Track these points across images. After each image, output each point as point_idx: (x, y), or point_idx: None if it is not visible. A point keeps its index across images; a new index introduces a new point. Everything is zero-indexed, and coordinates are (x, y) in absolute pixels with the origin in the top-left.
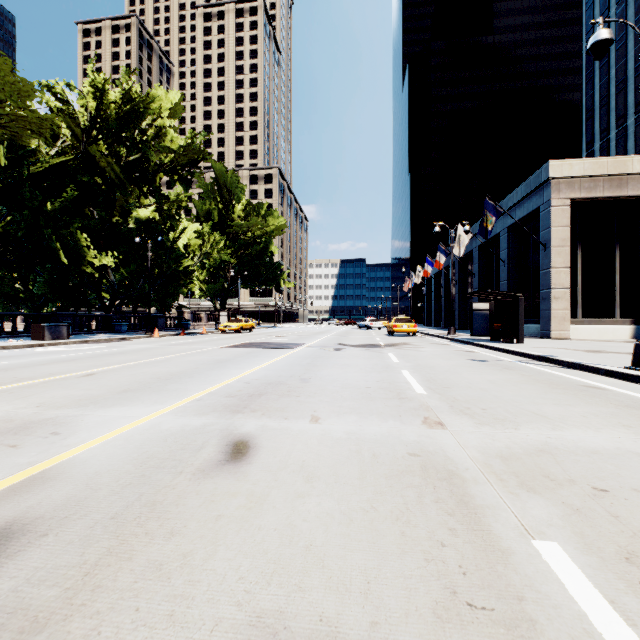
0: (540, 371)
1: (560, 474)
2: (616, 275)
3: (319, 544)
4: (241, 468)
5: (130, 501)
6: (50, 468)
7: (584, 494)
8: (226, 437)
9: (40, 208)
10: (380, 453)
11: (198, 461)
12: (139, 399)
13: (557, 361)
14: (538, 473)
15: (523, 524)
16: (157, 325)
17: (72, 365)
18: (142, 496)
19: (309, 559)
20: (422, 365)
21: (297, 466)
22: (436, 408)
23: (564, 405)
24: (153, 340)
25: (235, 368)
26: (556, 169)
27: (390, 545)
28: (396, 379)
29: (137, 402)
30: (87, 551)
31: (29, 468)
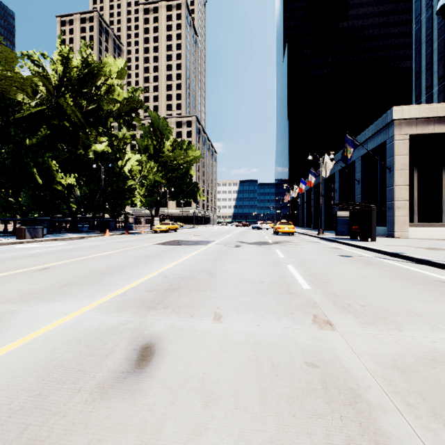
0: (397, 266)
1: None
2: (443, 191)
3: None
4: (141, 384)
5: (9, 439)
6: None
7: None
8: (135, 339)
9: (21, 143)
10: (278, 362)
11: (101, 372)
12: (73, 293)
13: (408, 257)
14: (444, 394)
15: None
16: (109, 227)
17: (36, 260)
18: (25, 430)
19: None
20: (303, 260)
21: (197, 381)
22: (322, 304)
23: (431, 302)
24: (104, 238)
25: (158, 263)
26: (399, 113)
27: None
28: (284, 274)
29: (71, 297)
30: None
31: None
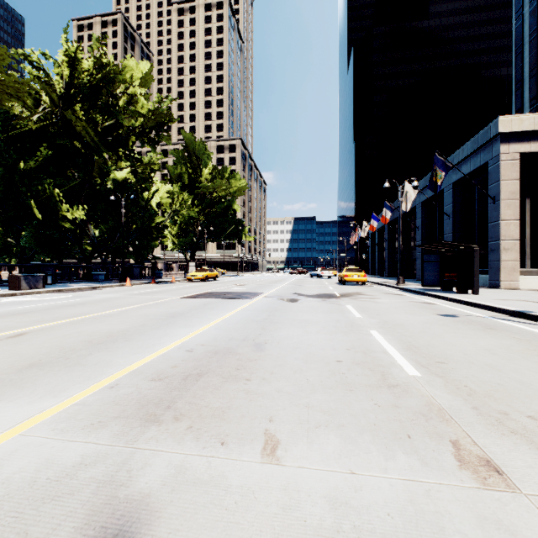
0: (532, 333)
1: None
2: None
3: None
4: None
5: None
6: None
7: None
8: (94, 518)
9: (14, 166)
10: None
11: None
12: (33, 384)
13: None
14: None
15: None
16: (133, 274)
17: (15, 320)
18: None
19: None
20: (389, 322)
21: None
22: (456, 413)
23: None
24: (123, 289)
25: (184, 326)
26: (506, 124)
27: None
28: (369, 345)
29: (25, 391)
30: None
31: None
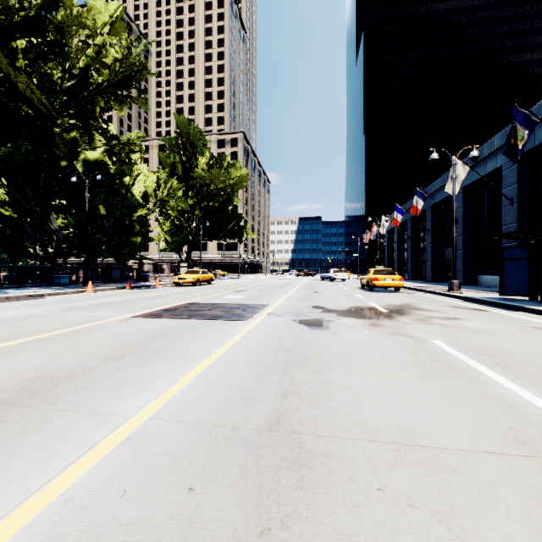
0: None
1: None
2: None
3: None
4: None
5: None
6: None
7: None
8: None
9: None
10: None
11: None
12: None
13: None
14: None
15: None
16: (111, 277)
17: None
18: None
19: None
20: None
21: None
22: None
23: None
24: (73, 297)
25: None
26: None
27: None
28: None
29: None
30: None
31: None
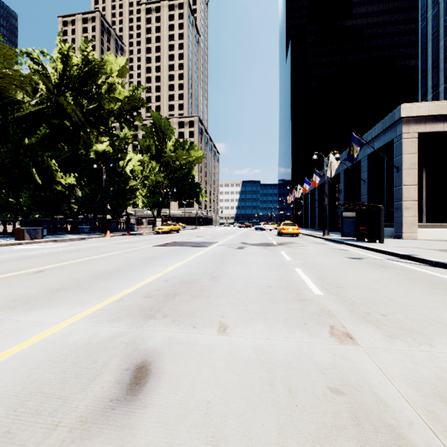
0: (411, 269)
1: None
2: None
3: None
4: (132, 417)
5: None
6: None
7: None
8: (129, 356)
9: (20, 142)
10: (296, 387)
11: (85, 401)
12: (66, 299)
13: (421, 260)
14: None
15: None
16: (111, 228)
17: (32, 262)
18: None
19: None
20: (310, 263)
21: (200, 413)
22: (337, 313)
23: None
24: (105, 239)
25: (159, 265)
26: (407, 110)
27: None
28: (292, 277)
29: (62, 303)
30: None
31: None
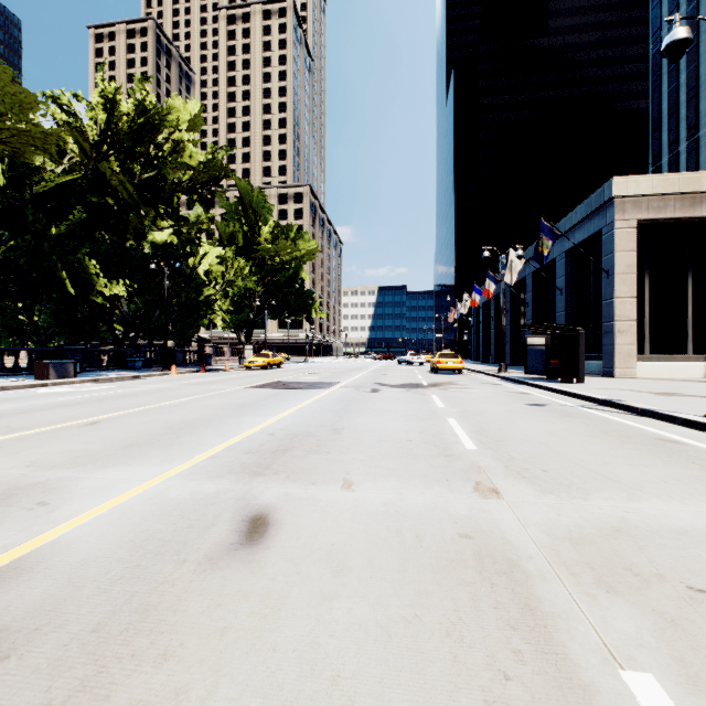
0: (606, 419)
1: (645, 566)
2: (688, 306)
3: (349, 675)
4: (257, 555)
5: (118, 604)
6: (28, 554)
7: (678, 597)
8: (242, 509)
9: (44, 232)
10: (424, 533)
11: (206, 544)
12: (146, 456)
13: (625, 407)
14: (618, 564)
15: (606, 644)
16: (175, 360)
17: (75, 410)
18: (134, 597)
19: (335, 700)
20: (471, 411)
21: (324, 552)
22: (489, 469)
23: (639, 465)
24: (170, 378)
25: (258, 415)
26: (621, 187)
27: (439, 677)
28: (441, 430)
29: (143, 460)
30: (55, 684)
31: (3, 554)
